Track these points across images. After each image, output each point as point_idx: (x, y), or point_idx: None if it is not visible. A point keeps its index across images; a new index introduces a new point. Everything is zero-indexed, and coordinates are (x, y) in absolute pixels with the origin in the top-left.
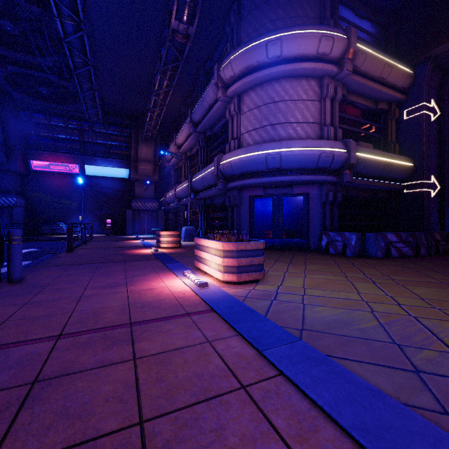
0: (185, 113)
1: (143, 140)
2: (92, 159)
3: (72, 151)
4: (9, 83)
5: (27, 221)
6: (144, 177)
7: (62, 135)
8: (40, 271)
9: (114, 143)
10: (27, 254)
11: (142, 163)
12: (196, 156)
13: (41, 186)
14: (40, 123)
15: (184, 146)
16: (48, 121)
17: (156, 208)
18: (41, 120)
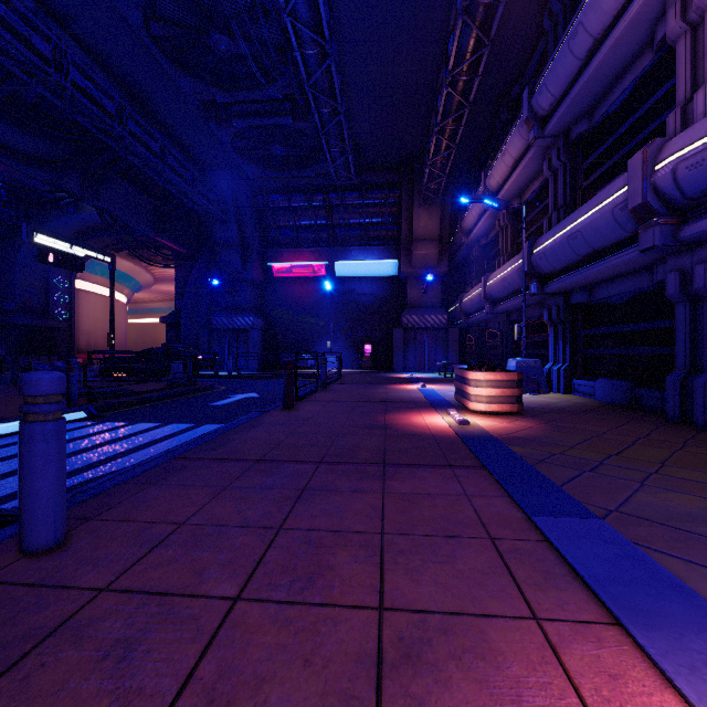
0: (506, 121)
1: (421, 203)
2: (343, 251)
3: (318, 243)
4: (239, 152)
5: (264, 349)
6: (423, 270)
7: (305, 220)
8: (169, 482)
9: (375, 219)
10: (235, 405)
11: (418, 244)
12: (536, 202)
13: (282, 299)
14: (279, 209)
15: (507, 188)
16: (288, 202)
17: (444, 324)
18: (280, 203)
